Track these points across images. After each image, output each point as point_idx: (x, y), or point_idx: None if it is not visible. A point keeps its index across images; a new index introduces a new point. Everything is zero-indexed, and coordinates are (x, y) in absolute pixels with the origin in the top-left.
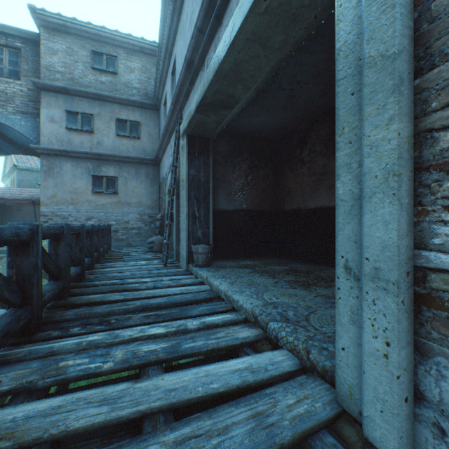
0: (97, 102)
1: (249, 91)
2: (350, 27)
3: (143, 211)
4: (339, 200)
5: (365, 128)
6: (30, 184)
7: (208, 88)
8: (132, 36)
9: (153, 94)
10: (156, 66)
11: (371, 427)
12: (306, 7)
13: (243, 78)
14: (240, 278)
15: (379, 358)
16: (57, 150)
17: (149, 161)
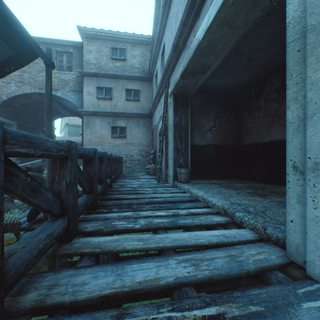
0: (114, 79)
1: (218, 59)
2: (296, 7)
3: (141, 148)
4: (289, 123)
5: (308, 72)
6: (74, 134)
7: (189, 61)
8: (135, 34)
9: (148, 70)
10: (150, 52)
11: (312, 268)
12: None
13: (214, 51)
14: (211, 189)
15: (318, 221)
16: (92, 112)
17: (145, 115)
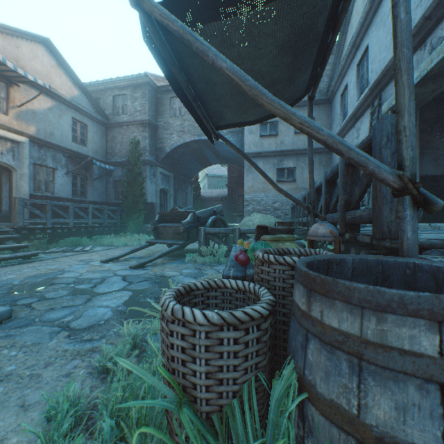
0: None
1: None
2: None
3: None
4: None
5: None
6: (214, 187)
7: (437, 62)
8: None
9: (325, 89)
10: (332, 64)
11: None
12: None
13: None
14: None
15: None
16: (254, 153)
17: (321, 150)
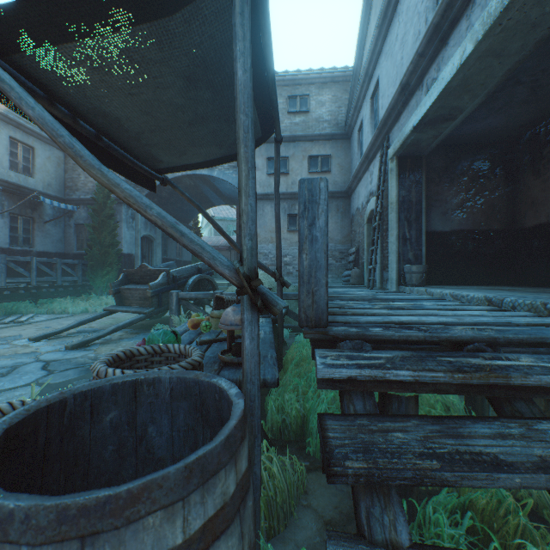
0: (292, 144)
1: (476, 98)
2: None
3: (333, 247)
4: None
5: None
6: None
7: (429, 107)
8: (323, 70)
9: (344, 122)
10: (349, 93)
11: None
12: (548, 13)
13: (470, 89)
14: (465, 289)
15: None
16: (260, 195)
17: (339, 194)
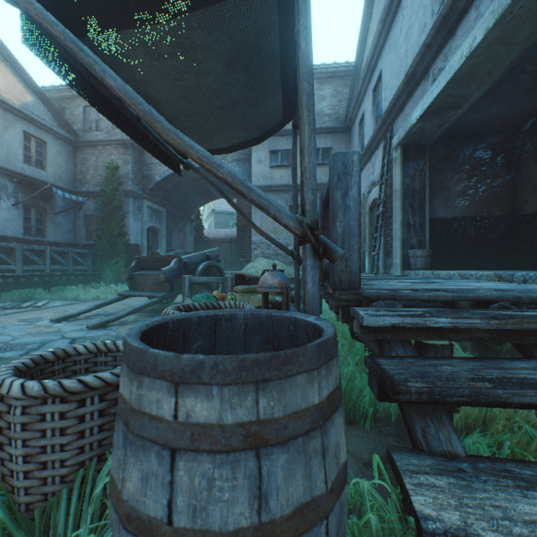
0: None
1: (483, 87)
2: None
3: None
4: None
5: None
6: (223, 226)
7: (437, 96)
8: (324, 65)
9: (344, 116)
10: (350, 87)
11: None
12: None
13: (477, 77)
14: None
15: None
16: (263, 187)
17: None
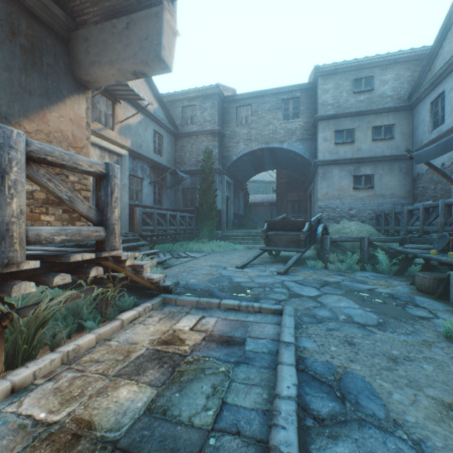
0: (356, 117)
1: None
2: None
3: (395, 201)
4: None
5: None
6: (254, 192)
7: None
8: (388, 54)
9: (406, 96)
10: (419, 71)
11: None
12: None
13: None
14: None
15: None
16: (329, 161)
17: (402, 157)
